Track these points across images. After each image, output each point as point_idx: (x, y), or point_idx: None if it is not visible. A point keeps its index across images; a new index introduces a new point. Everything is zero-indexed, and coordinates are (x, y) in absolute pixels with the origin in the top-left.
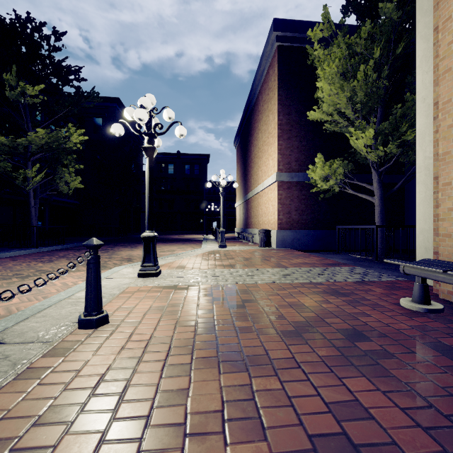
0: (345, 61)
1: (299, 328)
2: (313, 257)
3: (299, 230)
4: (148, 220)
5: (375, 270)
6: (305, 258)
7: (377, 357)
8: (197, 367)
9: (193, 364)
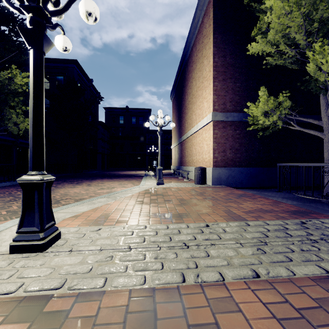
0: None
1: None
2: (260, 199)
3: (233, 168)
4: (31, 153)
5: None
6: (252, 200)
7: None
8: None
9: None
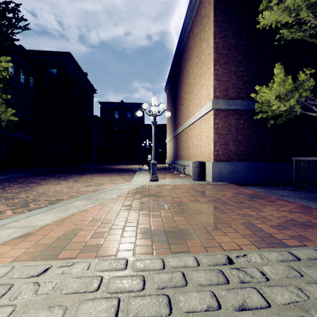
0: None
1: None
2: (279, 202)
3: (236, 162)
4: None
5: None
6: (271, 204)
7: None
8: None
9: None
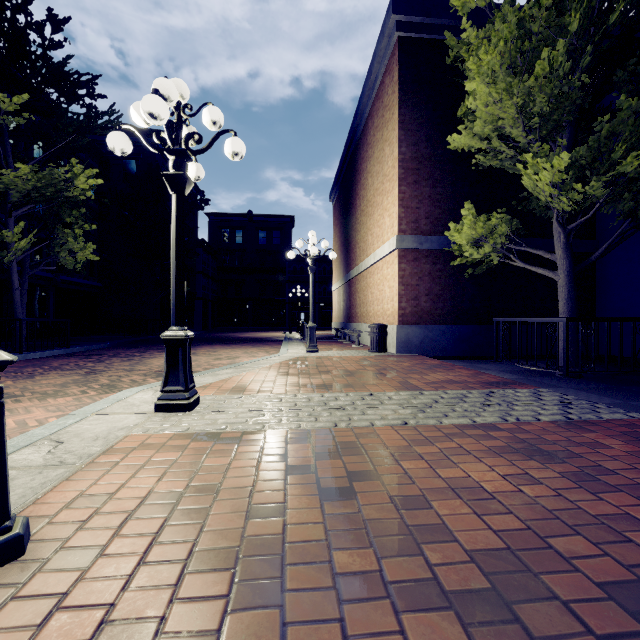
0: (515, 44)
1: (495, 575)
2: (459, 370)
3: (431, 325)
4: (174, 307)
5: (567, 392)
6: (447, 372)
7: None
8: None
9: None
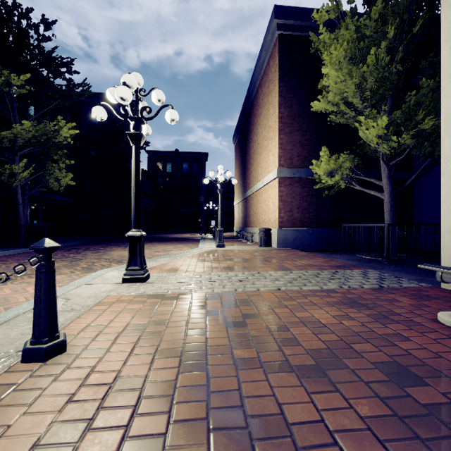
0: (354, 44)
1: (319, 360)
2: (318, 258)
3: (301, 229)
4: (134, 217)
5: (387, 272)
6: (309, 259)
7: (445, 416)
8: (176, 438)
9: (170, 433)
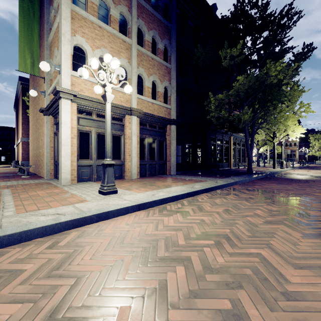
0: None
1: None
2: None
3: None
4: None
5: None
6: None
7: None
8: None
9: None
